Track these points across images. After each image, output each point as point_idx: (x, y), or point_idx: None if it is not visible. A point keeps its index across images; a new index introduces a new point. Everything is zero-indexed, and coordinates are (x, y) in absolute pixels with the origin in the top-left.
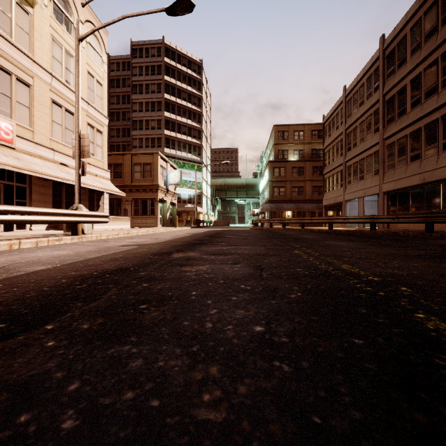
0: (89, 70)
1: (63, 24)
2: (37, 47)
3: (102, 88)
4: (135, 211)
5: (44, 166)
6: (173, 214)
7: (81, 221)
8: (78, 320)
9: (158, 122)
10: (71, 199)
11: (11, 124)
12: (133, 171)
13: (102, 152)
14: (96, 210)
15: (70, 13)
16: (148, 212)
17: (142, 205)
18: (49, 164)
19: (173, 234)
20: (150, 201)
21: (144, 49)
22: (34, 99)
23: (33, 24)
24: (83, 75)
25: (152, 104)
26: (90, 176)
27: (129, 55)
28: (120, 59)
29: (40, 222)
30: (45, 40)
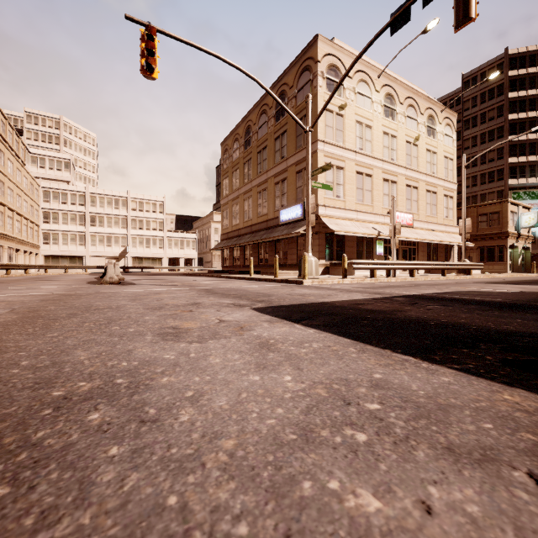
0: (444, 155)
1: (431, 135)
2: (420, 162)
3: (452, 162)
4: (480, 258)
5: (426, 234)
6: (526, 260)
7: (472, 268)
8: (533, 284)
9: (498, 151)
10: (434, 253)
11: (412, 214)
12: (478, 222)
13: (452, 213)
14: (448, 259)
15: (434, 124)
16: (495, 259)
17: (488, 252)
18: (426, 232)
19: (535, 278)
20: (498, 248)
21: (478, 75)
22: (419, 194)
23: (418, 149)
24: (441, 161)
25: (490, 133)
26: (446, 234)
27: (457, 89)
28: (446, 98)
29: (460, 269)
30: (423, 154)
